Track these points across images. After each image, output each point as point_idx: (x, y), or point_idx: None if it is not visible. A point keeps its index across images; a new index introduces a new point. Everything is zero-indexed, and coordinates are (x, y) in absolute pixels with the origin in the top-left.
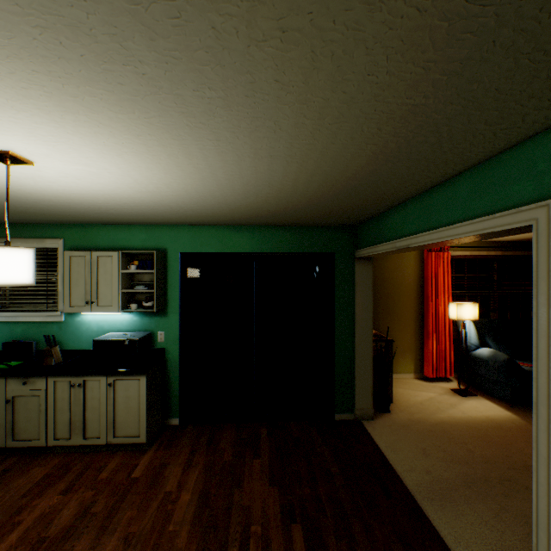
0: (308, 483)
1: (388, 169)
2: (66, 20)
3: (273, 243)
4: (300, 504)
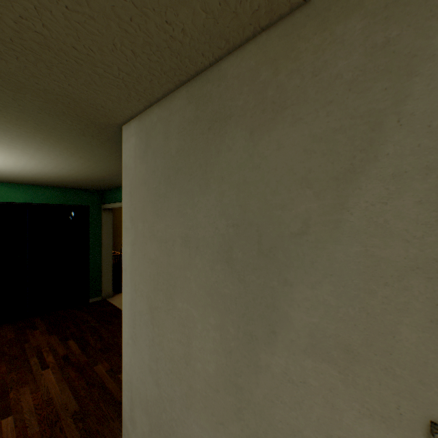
0: (75, 327)
1: (116, 177)
2: (10, 144)
3: (44, 197)
4: (71, 334)
